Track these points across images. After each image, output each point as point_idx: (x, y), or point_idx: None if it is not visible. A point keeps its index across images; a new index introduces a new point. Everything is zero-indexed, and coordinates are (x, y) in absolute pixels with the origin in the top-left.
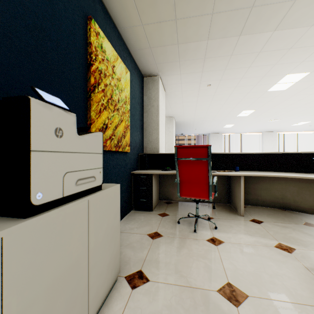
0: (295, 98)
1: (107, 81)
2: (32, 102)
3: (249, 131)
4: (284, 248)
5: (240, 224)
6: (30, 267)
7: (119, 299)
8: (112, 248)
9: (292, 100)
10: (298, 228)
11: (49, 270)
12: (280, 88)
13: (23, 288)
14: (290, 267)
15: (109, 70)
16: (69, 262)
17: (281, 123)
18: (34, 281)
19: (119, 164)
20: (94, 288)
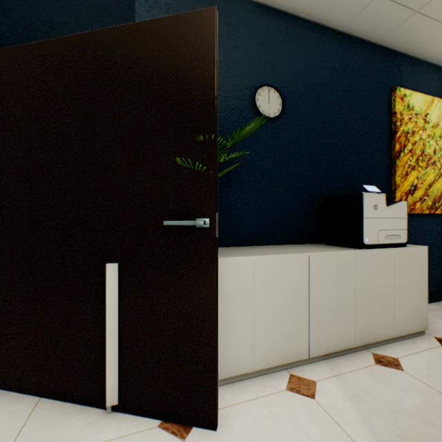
0: None
1: (415, 138)
2: (363, 195)
3: None
4: None
5: None
6: (363, 271)
7: (424, 343)
8: (417, 299)
9: None
10: None
11: (371, 280)
12: None
13: (361, 279)
14: None
15: (418, 124)
16: (381, 283)
17: None
18: (364, 279)
19: (436, 230)
20: (399, 316)
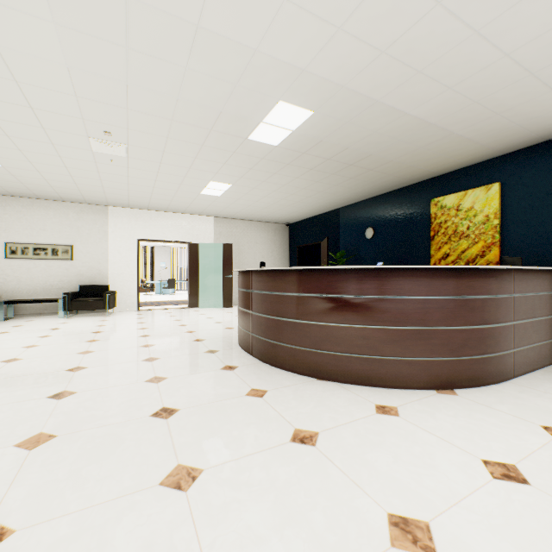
0: None
1: (448, 224)
2: None
3: None
4: None
5: None
6: None
7: None
8: None
9: None
10: None
11: None
12: None
13: None
14: None
15: (451, 214)
16: None
17: None
18: None
19: None
20: None
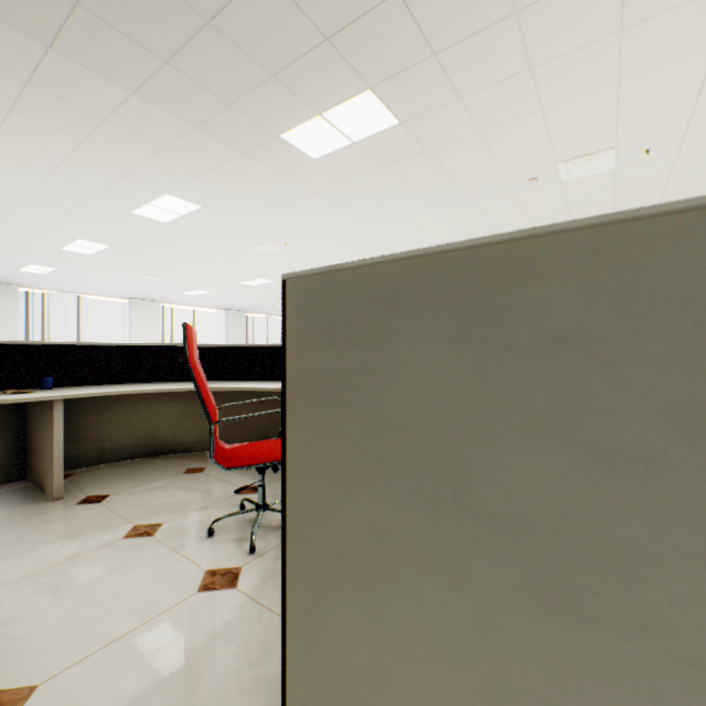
0: (185, 244)
1: None
2: None
3: (101, 293)
4: (144, 532)
5: (50, 521)
6: None
7: None
8: None
9: (180, 246)
10: (175, 483)
11: None
12: (157, 215)
13: None
14: (146, 562)
15: None
16: None
17: (167, 287)
18: None
19: None
20: None
